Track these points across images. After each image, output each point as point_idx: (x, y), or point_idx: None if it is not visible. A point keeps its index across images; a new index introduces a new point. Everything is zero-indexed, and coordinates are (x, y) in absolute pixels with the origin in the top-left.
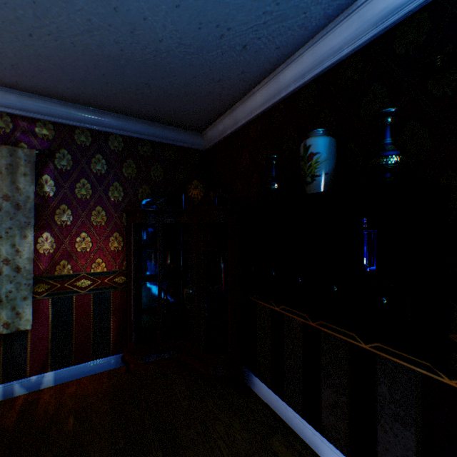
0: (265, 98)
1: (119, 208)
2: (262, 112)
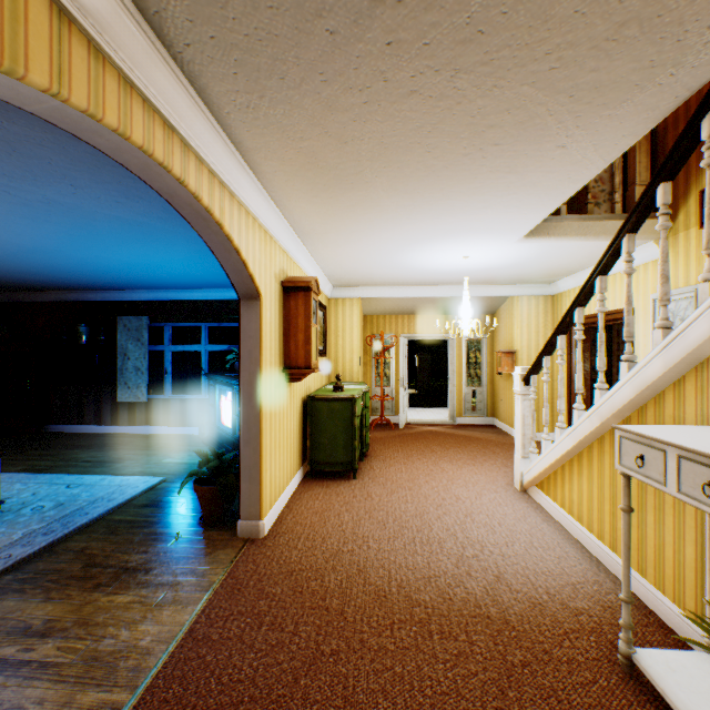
0: (59, 297)
1: None
2: (57, 301)
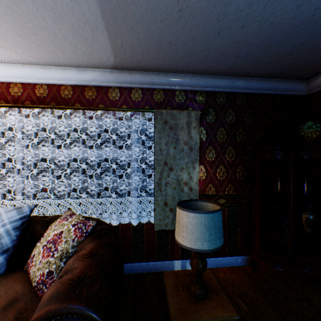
0: None
1: (242, 148)
2: None
